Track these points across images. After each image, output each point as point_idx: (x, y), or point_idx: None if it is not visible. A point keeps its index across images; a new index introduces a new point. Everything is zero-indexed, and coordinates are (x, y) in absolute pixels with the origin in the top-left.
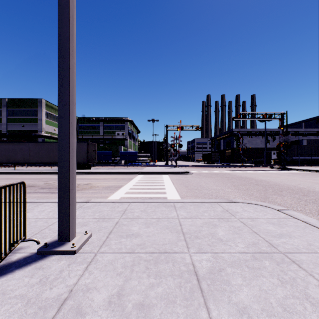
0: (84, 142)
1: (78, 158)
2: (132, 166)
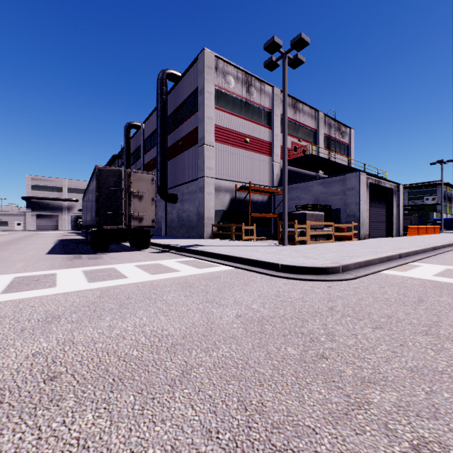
0: (410, 215)
1: (405, 225)
2: (448, 230)
